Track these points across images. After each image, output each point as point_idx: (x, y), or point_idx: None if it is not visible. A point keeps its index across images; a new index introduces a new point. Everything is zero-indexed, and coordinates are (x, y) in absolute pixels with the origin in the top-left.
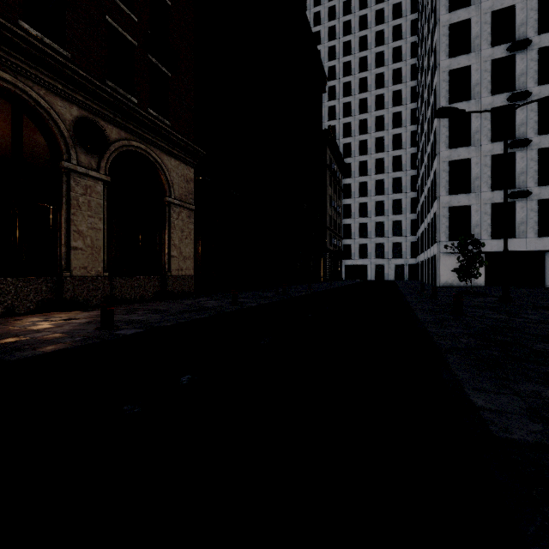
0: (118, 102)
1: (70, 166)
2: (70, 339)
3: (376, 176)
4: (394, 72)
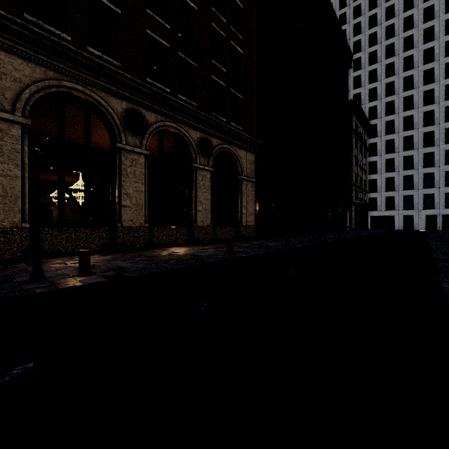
0: (217, 124)
1: (197, 166)
2: (220, 256)
3: (404, 133)
4: (424, 31)
